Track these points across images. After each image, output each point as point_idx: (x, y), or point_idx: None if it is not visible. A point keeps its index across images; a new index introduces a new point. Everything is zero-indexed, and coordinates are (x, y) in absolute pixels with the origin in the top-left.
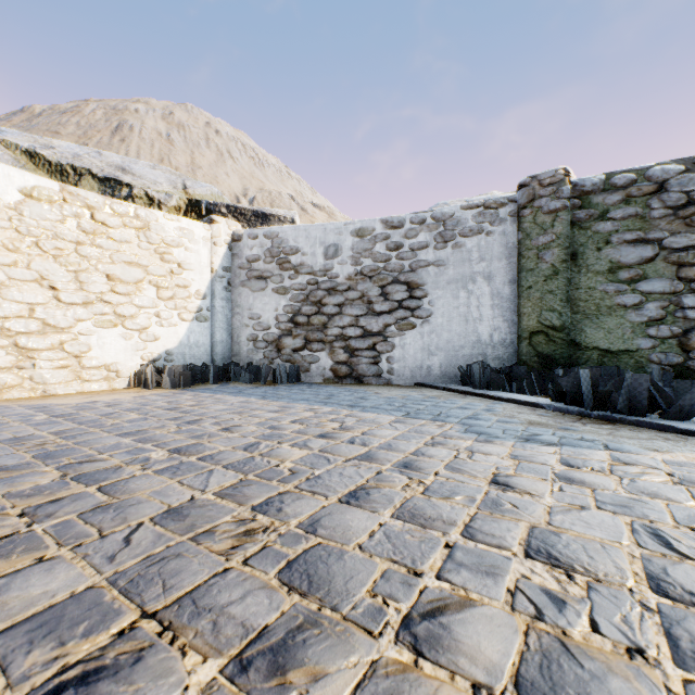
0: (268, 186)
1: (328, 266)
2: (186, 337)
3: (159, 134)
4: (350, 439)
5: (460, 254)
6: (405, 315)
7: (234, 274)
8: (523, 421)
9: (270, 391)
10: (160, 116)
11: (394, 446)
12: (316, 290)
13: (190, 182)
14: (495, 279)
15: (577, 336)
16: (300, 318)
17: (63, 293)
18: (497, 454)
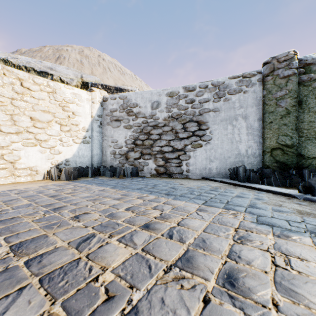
0: (126, 83)
1: (153, 113)
2: (77, 152)
3: (77, 60)
4: (168, 231)
5: (228, 104)
6: (196, 139)
7: (103, 118)
8: (293, 211)
9: (120, 182)
10: (77, 52)
11: (208, 243)
12: (147, 126)
13: (85, 75)
14: (249, 118)
15: (302, 150)
16: (138, 142)
17: (3, 127)
18: (312, 259)
